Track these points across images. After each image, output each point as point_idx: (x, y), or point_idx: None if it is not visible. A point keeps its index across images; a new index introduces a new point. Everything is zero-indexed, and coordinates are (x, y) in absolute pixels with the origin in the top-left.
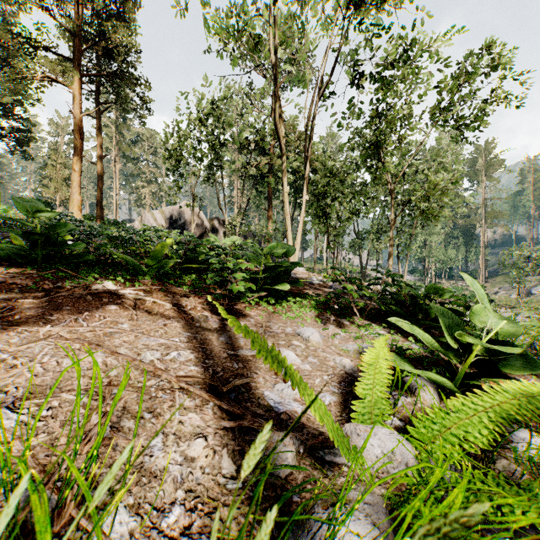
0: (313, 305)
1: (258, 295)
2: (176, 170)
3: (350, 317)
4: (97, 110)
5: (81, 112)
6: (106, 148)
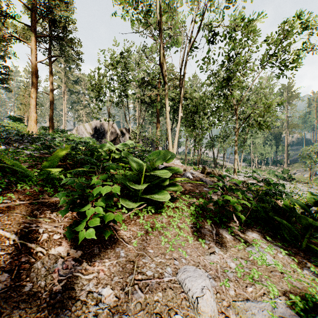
0: (193, 213)
1: (136, 209)
2: (98, 97)
3: (231, 227)
4: (49, 60)
5: (36, 60)
6: (58, 85)
